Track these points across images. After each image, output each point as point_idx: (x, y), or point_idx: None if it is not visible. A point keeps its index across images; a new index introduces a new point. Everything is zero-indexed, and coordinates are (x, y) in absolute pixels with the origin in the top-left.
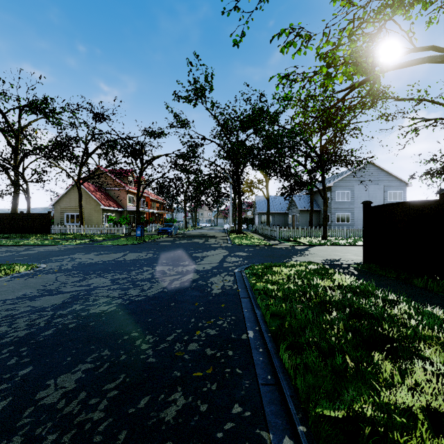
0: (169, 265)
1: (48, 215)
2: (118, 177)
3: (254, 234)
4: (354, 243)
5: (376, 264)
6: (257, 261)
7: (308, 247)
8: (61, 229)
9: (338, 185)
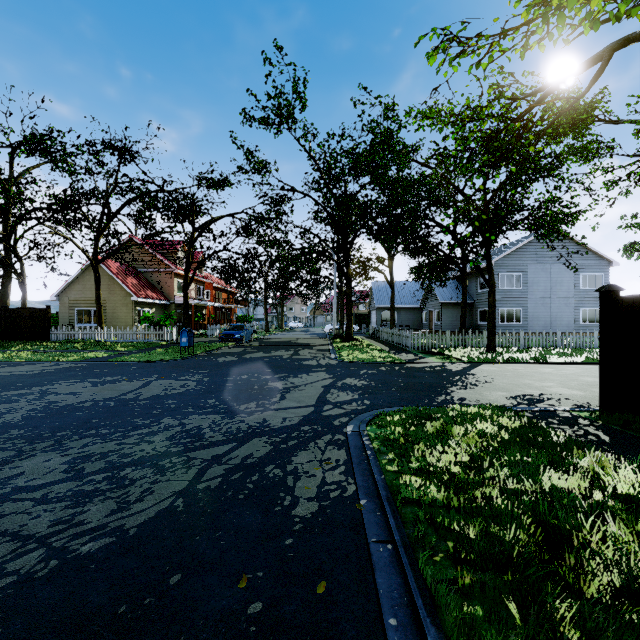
0: (217, 412)
1: (45, 311)
2: (162, 252)
3: (371, 340)
4: (543, 358)
5: (636, 415)
6: (386, 400)
7: (468, 366)
8: (66, 334)
9: (502, 264)
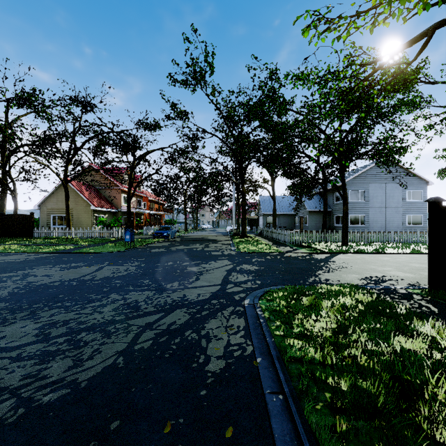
0: (150, 289)
1: (30, 216)
2: (112, 175)
3: (259, 237)
4: (382, 250)
5: None
6: (272, 281)
7: (329, 256)
8: (45, 233)
9: (351, 184)
